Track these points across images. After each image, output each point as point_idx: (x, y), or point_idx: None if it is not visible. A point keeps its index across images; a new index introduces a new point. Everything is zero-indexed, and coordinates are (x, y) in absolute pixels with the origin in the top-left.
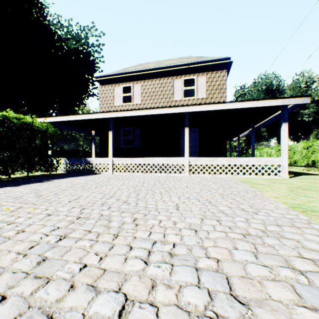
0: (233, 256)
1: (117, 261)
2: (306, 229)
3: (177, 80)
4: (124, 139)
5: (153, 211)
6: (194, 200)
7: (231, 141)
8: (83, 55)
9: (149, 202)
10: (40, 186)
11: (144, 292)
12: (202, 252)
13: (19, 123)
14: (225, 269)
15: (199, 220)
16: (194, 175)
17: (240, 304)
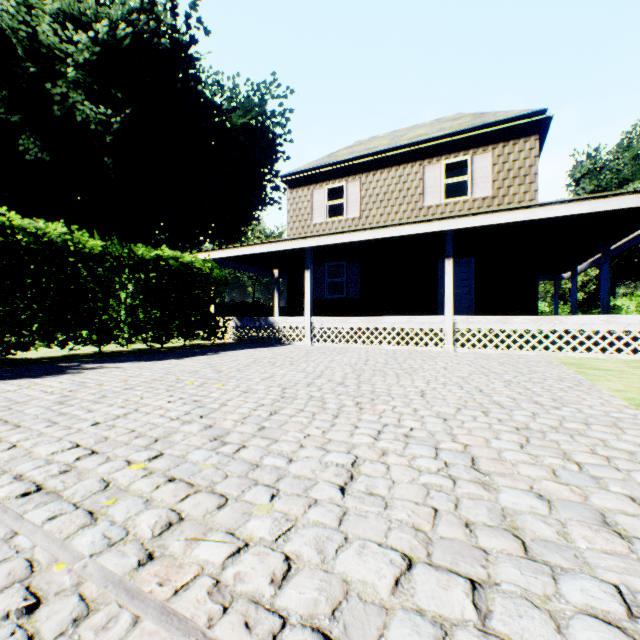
0: (489, 444)
1: (342, 435)
2: (632, 430)
3: (430, 168)
4: (330, 283)
5: (384, 396)
6: (452, 386)
7: (556, 280)
8: (258, 134)
9: (377, 386)
10: (210, 359)
11: (374, 456)
12: (447, 437)
13: (177, 265)
14: (472, 452)
15: (453, 409)
16: (463, 349)
17: (478, 472)
